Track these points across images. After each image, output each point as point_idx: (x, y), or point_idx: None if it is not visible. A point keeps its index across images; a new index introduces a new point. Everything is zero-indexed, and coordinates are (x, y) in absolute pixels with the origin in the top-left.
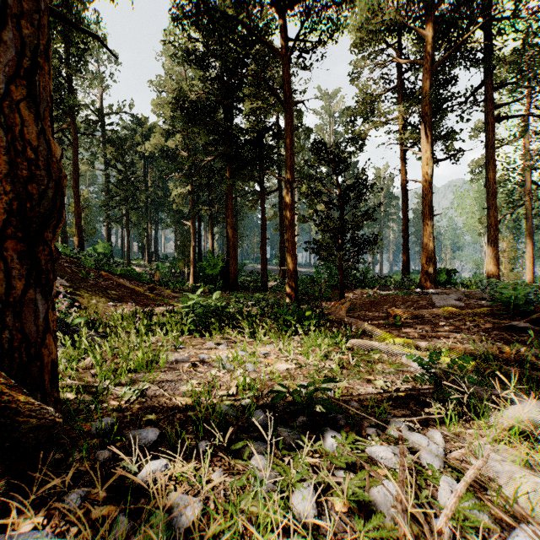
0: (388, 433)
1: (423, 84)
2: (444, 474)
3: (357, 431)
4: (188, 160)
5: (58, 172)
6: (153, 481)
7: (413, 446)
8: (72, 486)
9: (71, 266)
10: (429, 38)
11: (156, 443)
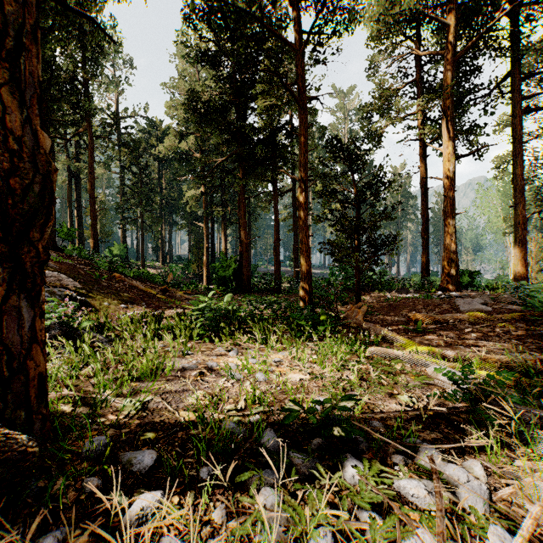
0: (418, 462)
1: (444, 76)
2: (491, 521)
3: (381, 458)
4: (201, 161)
5: (47, 165)
6: (144, 520)
7: (449, 481)
8: (51, 524)
9: (85, 268)
10: (451, 27)
11: (152, 469)
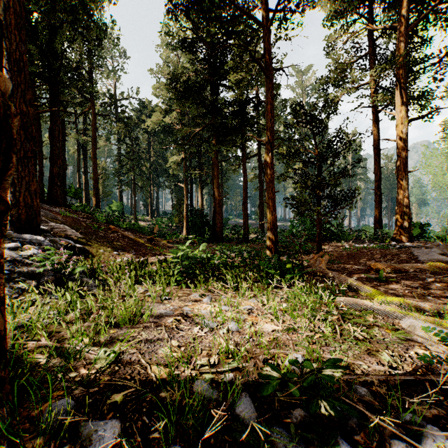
0: None
1: (397, 47)
2: None
3: (377, 442)
4: (181, 131)
5: (5, 108)
6: None
7: None
8: None
9: (86, 221)
10: (404, 2)
11: (113, 447)
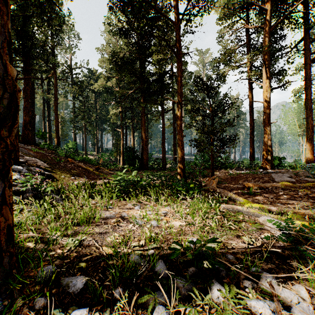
0: (261, 285)
1: (264, 41)
2: None
3: (235, 283)
4: (119, 93)
5: (13, 87)
6: None
7: (285, 301)
8: None
9: (51, 155)
10: (268, 11)
11: (82, 290)
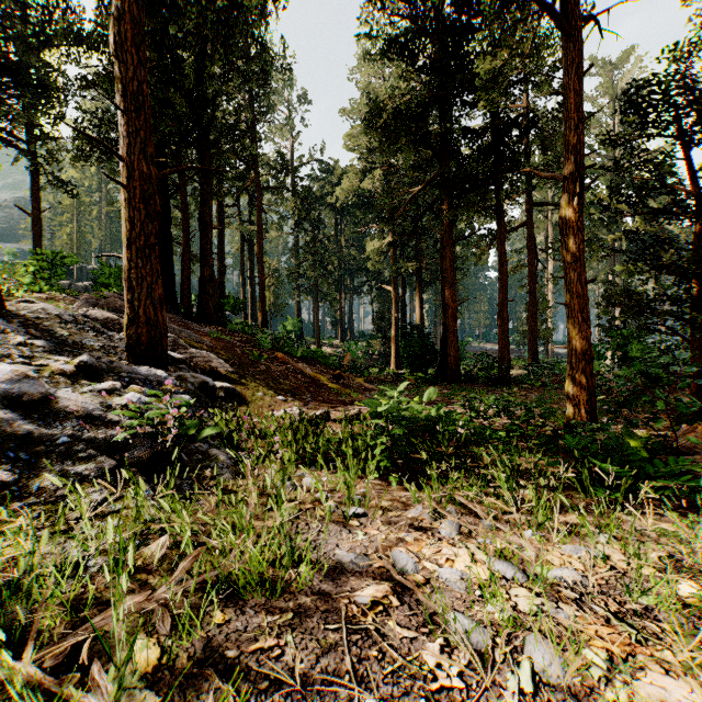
0: None
1: None
2: None
3: None
4: (387, 195)
5: None
6: None
7: None
8: None
9: (244, 346)
10: None
11: None
